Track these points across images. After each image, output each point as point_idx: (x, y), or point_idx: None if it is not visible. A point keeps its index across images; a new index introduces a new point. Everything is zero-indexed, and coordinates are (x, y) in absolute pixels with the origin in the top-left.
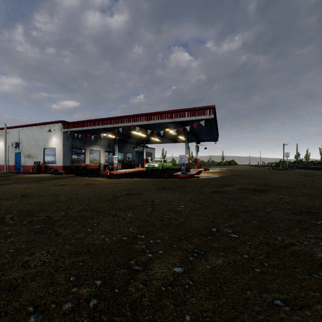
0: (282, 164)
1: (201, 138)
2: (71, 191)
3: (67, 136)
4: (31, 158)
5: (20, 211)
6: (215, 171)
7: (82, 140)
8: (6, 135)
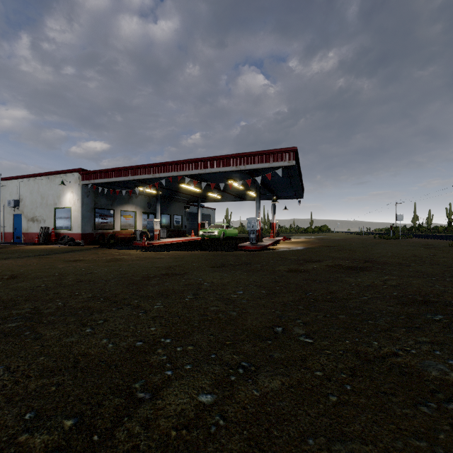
0: (393, 231)
1: (279, 194)
2: (84, 270)
3: (88, 191)
4: (36, 222)
5: None
6: (298, 241)
7: (109, 196)
8: (0, 190)
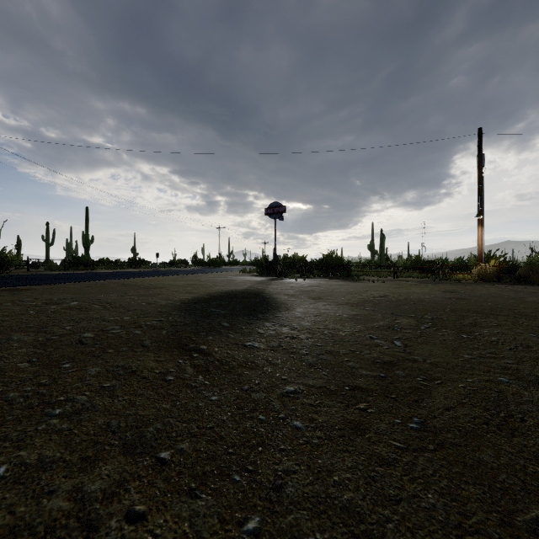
0: None
1: None
2: None
3: None
4: None
5: None
6: None
7: None
8: None
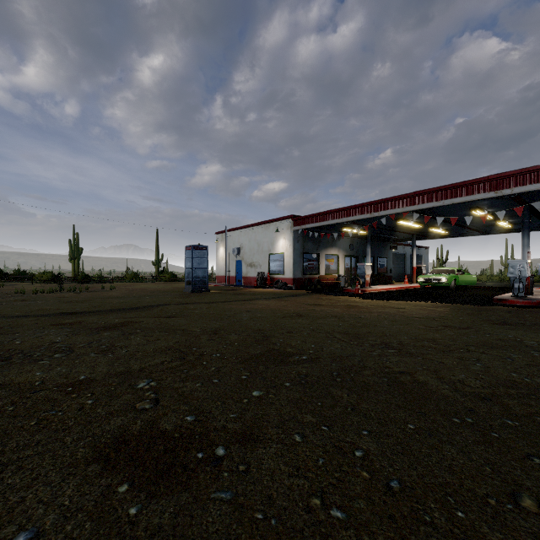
0: None
1: None
2: (348, 315)
3: (298, 236)
4: (254, 267)
5: (336, 332)
6: None
7: (315, 240)
8: (226, 240)
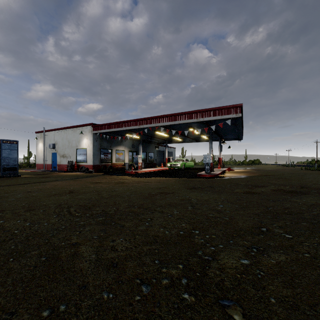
0: (314, 164)
1: (224, 137)
2: (109, 189)
3: (96, 137)
4: (65, 157)
5: (78, 205)
6: (240, 171)
7: (109, 140)
8: (44, 137)
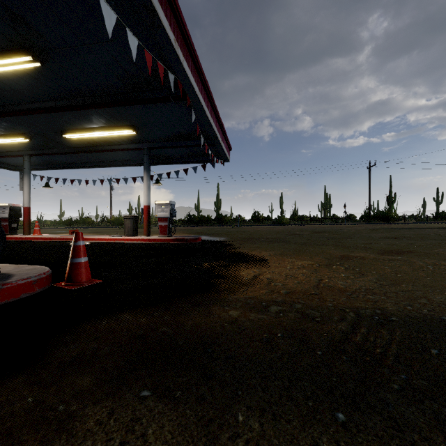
0: None
1: None
2: None
3: None
4: None
5: None
6: None
7: None
8: None
